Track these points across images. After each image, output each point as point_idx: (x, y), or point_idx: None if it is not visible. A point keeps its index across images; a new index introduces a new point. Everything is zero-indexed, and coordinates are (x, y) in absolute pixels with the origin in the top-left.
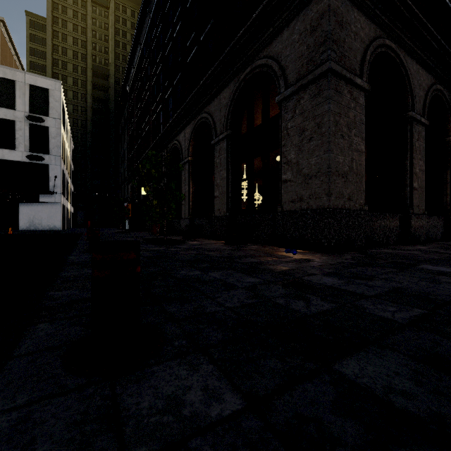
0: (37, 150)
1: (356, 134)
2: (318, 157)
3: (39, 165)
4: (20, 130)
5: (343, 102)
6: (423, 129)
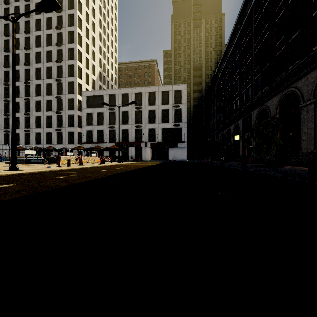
0: (177, 121)
1: None
2: None
3: (178, 129)
4: (170, 113)
5: None
6: None
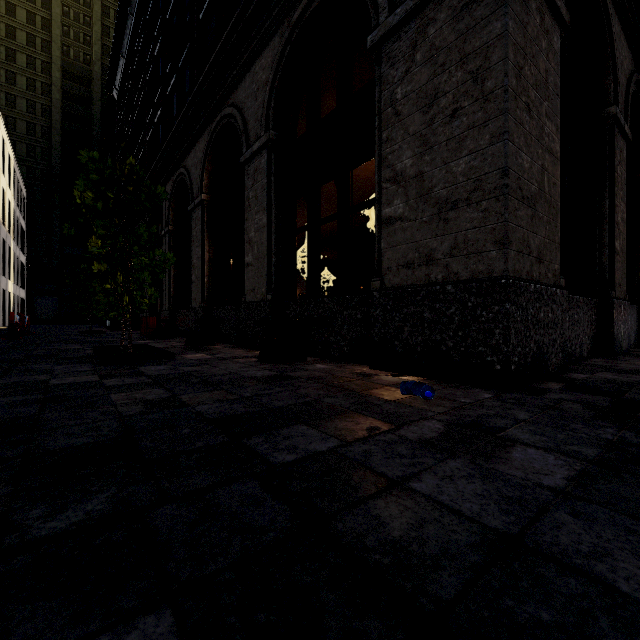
0: None
1: (549, 115)
2: (476, 153)
3: None
4: None
5: (529, 28)
6: (624, 145)
